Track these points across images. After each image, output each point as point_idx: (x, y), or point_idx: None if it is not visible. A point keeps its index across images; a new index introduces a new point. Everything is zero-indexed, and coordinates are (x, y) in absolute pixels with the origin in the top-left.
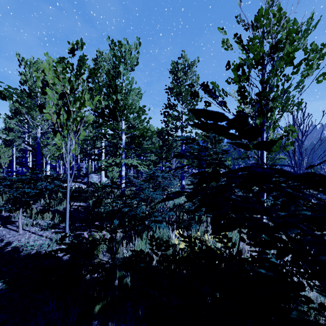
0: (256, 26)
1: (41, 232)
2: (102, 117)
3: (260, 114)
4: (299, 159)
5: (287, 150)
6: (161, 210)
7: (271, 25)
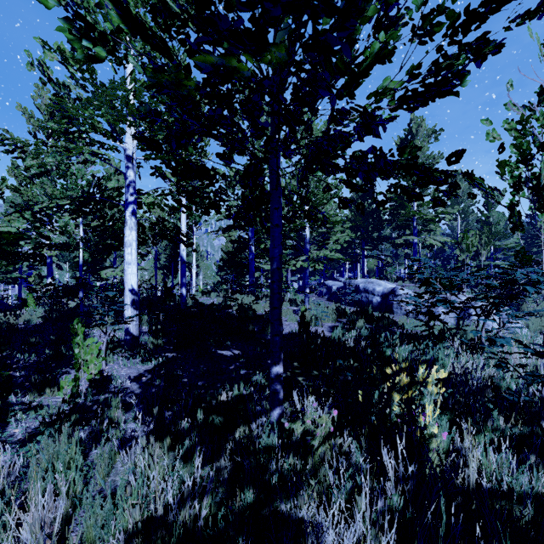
0: None
1: None
2: None
3: None
4: None
5: None
6: None
7: None
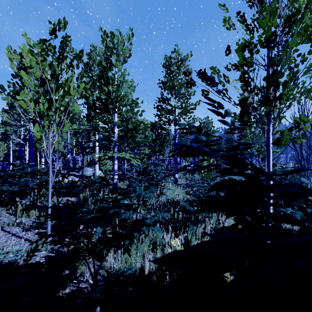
0: (261, 3)
1: (22, 233)
2: (94, 109)
3: (267, 103)
4: (307, 153)
5: (297, 143)
6: (154, 206)
7: (280, 0)
